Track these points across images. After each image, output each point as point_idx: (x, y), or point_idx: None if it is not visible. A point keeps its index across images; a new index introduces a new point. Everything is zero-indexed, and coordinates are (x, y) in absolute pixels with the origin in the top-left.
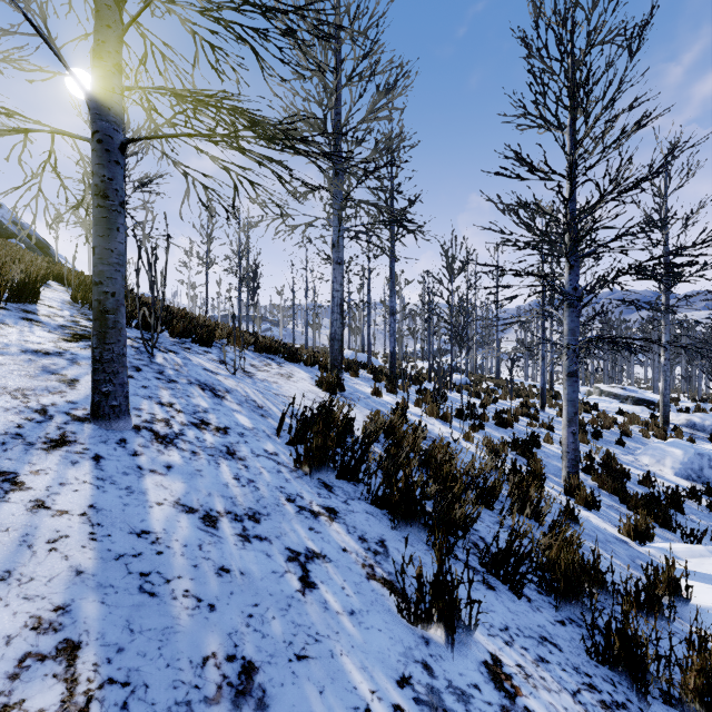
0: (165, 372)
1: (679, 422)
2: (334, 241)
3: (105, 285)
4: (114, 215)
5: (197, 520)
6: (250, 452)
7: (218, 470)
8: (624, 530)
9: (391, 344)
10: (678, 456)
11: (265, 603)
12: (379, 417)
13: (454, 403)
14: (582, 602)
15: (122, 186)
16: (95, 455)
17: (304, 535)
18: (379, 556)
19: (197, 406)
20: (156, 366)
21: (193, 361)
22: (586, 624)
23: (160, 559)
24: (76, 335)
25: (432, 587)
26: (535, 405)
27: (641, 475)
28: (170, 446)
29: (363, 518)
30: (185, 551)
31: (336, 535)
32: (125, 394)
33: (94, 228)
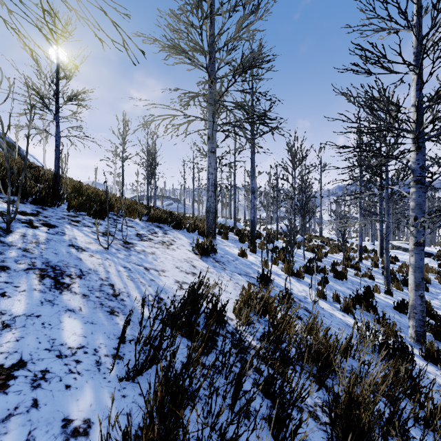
0: (2, 254)
1: None
2: (209, 135)
3: None
4: None
5: None
6: None
7: None
8: None
9: (251, 214)
10: None
11: None
12: (251, 294)
13: (298, 257)
14: None
15: None
16: None
17: None
18: None
19: None
20: None
21: (65, 235)
22: None
23: None
24: None
25: None
26: (354, 258)
27: None
28: None
29: None
30: None
31: None
32: None
33: None
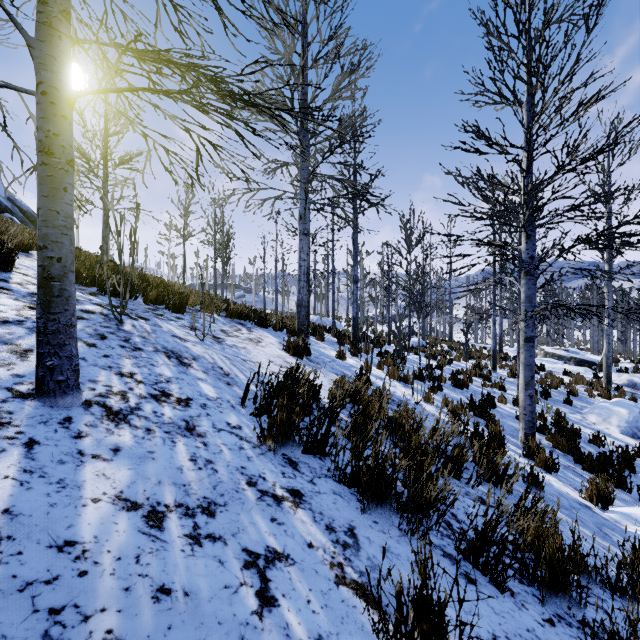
0: (131, 339)
1: (620, 382)
2: (301, 214)
3: (49, 249)
4: (60, 173)
5: (139, 519)
6: (211, 426)
7: (173, 450)
8: (586, 494)
9: (353, 310)
10: (623, 415)
11: (211, 638)
12: (345, 383)
13: (412, 364)
14: (570, 595)
15: (71, 143)
16: (28, 440)
17: (264, 529)
18: (349, 550)
19: (160, 376)
20: (123, 333)
21: (162, 327)
22: (585, 633)
23: (82, 582)
24: None
25: (414, 605)
26: (487, 366)
27: (590, 433)
28: (122, 424)
29: (330, 501)
30: (117, 567)
31: (301, 526)
32: (73, 367)
33: (38, 188)
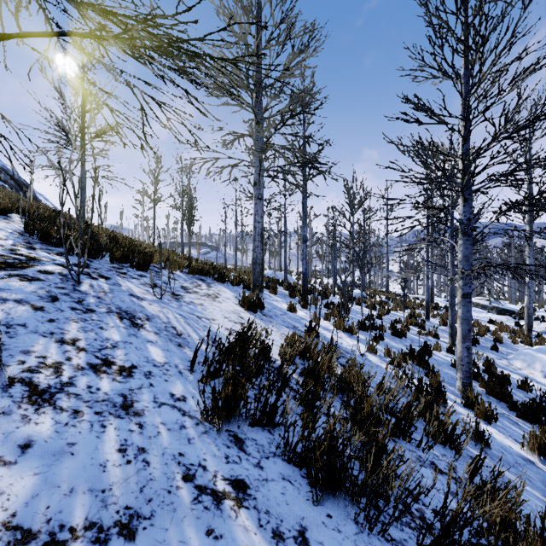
0: (85, 300)
1: (540, 329)
2: (255, 180)
3: None
4: None
5: None
6: (152, 400)
7: (100, 438)
8: (528, 448)
9: (303, 266)
10: (545, 361)
11: None
12: (295, 339)
13: (355, 314)
14: None
15: None
16: None
17: None
18: None
19: (106, 340)
20: (77, 294)
21: (122, 286)
22: None
23: None
24: (2, 264)
25: None
26: (421, 315)
27: (517, 378)
28: (45, 406)
29: (278, 491)
30: None
31: (243, 537)
32: None
33: None
